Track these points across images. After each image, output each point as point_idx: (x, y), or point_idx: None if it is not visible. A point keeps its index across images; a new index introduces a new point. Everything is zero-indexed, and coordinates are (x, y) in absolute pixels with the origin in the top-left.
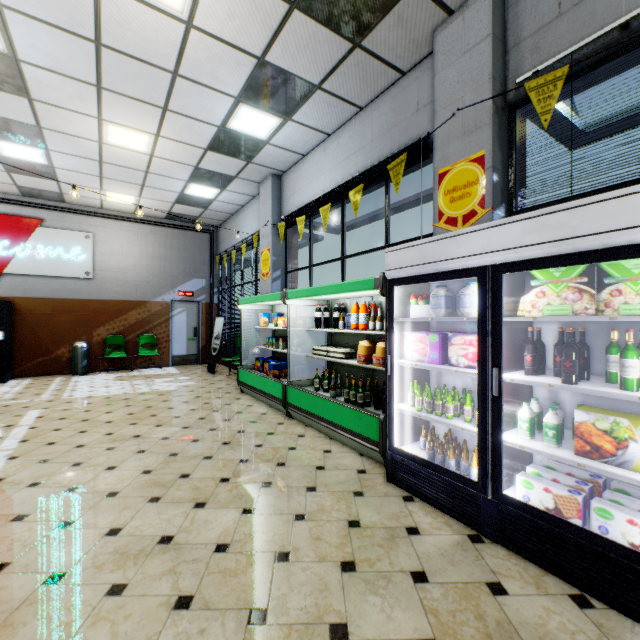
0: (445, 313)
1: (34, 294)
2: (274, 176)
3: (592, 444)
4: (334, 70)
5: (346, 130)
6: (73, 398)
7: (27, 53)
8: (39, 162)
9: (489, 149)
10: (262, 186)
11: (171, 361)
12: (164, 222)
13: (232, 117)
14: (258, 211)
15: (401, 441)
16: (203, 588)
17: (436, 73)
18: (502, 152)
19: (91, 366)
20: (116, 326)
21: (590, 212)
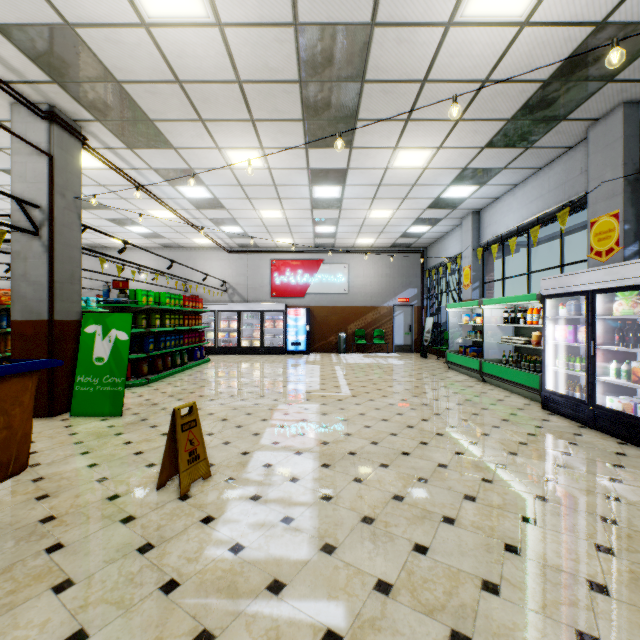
0: (574, 314)
1: (319, 304)
2: (473, 213)
3: (638, 377)
4: (514, 160)
5: (529, 182)
6: (349, 363)
7: (347, 195)
8: (331, 232)
9: (621, 209)
10: (464, 220)
11: (393, 349)
12: (388, 250)
13: (444, 192)
14: (460, 237)
15: (553, 389)
16: (443, 413)
17: (588, 156)
18: (635, 208)
19: (346, 348)
20: (360, 323)
21: (628, 268)
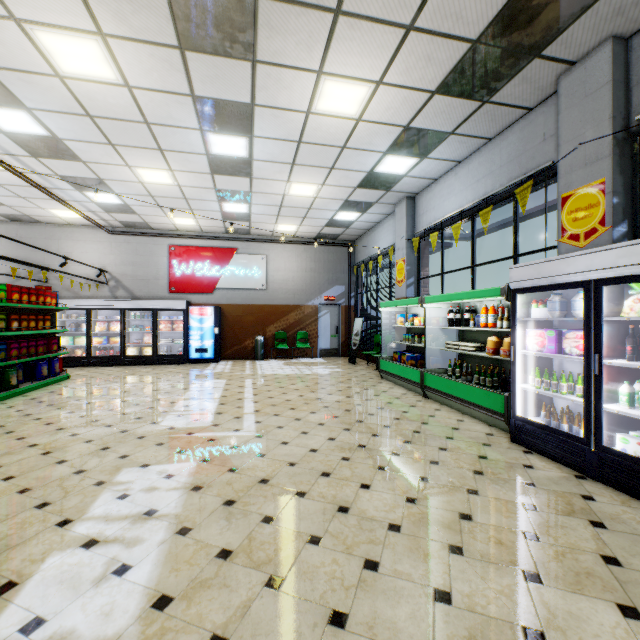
0: (559, 314)
1: (232, 302)
2: (408, 198)
3: None
4: (465, 120)
5: (476, 157)
6: (265, 374)
7: (258, 155)
8: (243, 212)
9: (608, 177)
10: (397, 207)
11: (318, 353)
12: (313, 241)
13: (379, 164)
14: (392, 227)
15: (523, 414)
16: (390, 465)
17: (559, 113)
18: (624, 176)
19: (265, 354)
20: (281, 324)
21: None
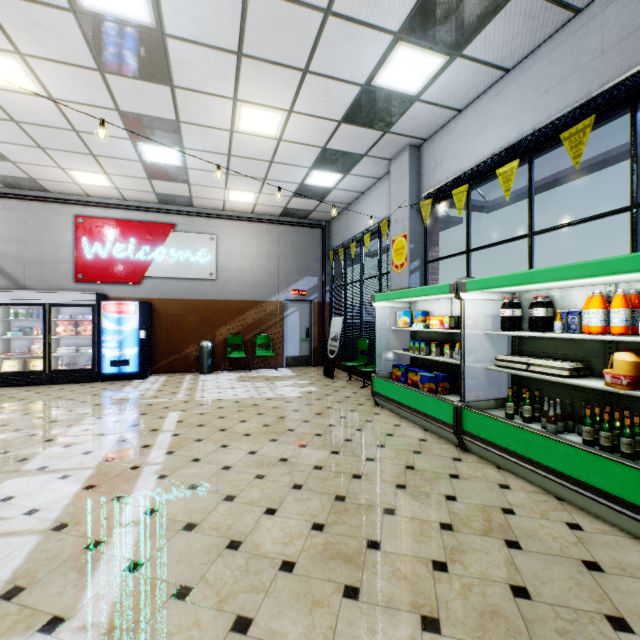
0: None
1: (168, 295)
2: (412, 147)
3: None
4: None
5: (542, 54)
6: (205, 400)
7: (173, 23)
8: (175, 164)
9: None
10: (394, 163)
11: (285, 362)
12: (278, 220)
13: (382, 67)
14: (384, 195)
15: None
16: None
17: None
18: None
19: (214, 365)
20: (235, 326)
21: None
